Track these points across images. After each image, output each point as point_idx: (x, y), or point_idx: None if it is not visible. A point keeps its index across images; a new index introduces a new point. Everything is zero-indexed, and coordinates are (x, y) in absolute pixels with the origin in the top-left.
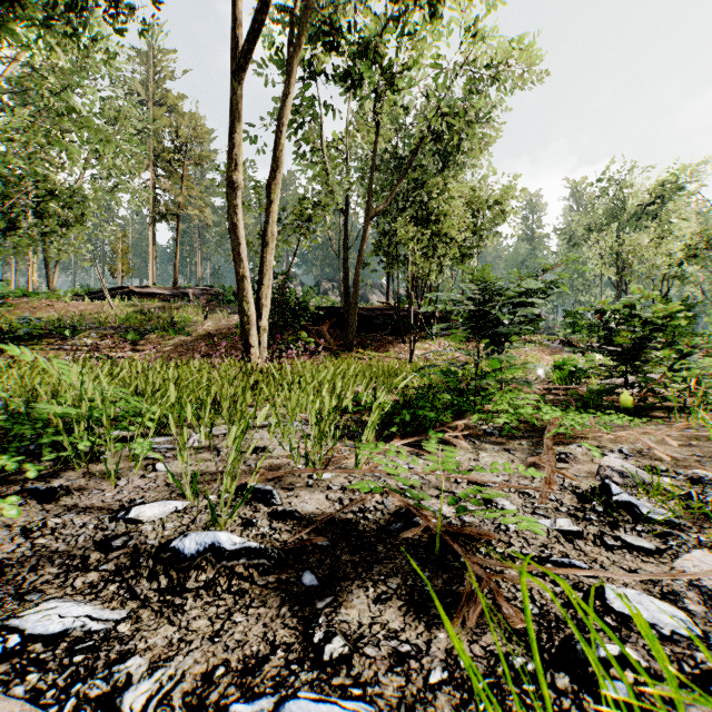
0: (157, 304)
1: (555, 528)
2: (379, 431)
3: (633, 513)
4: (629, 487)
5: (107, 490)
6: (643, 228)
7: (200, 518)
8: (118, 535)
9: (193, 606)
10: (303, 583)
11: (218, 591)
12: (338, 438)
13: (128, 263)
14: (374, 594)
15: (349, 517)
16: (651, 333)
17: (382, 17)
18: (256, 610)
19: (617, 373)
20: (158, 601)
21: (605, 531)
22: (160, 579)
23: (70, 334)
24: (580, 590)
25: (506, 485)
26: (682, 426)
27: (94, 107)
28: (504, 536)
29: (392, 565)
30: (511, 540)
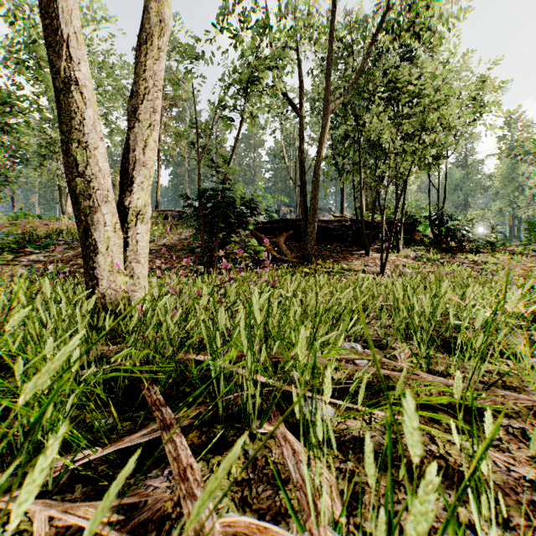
0: None
1: None
2: None
3: None
4: None
5: None
6: None
7: None
8: None
9: None
10: None
11: None
12: None
13: None
14: None
15: None
16: None
17: None
18: None
19: None
20: None
21: None
22: None
23: (39, 247)
24: None
25: None
26: None
27: None
28: None
29: None
30: None
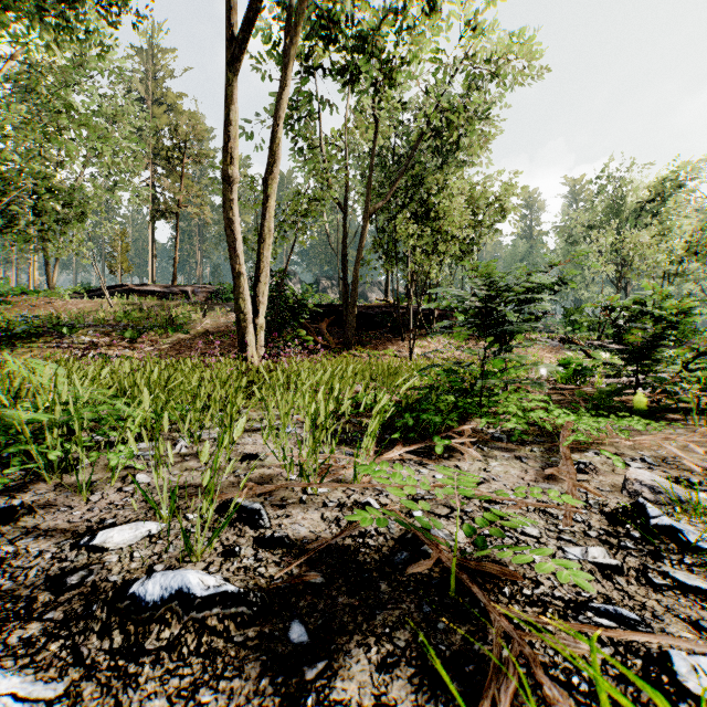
0: (156, 302)
1: (589, 561)
2: (380, 435)
3: (677, 541)
4: (662, 505)
5: (77, 506)
6: (643, 226)
7: (176, 545)
8: (76, 569)
9: (149, 677)
10: (290, 639)
11: (184, 652)
12: (336, 444)
13: (128, 261)
14: (377, 656)
15: (347, 544)
16: (664, 331)
17: (381, 10)
18: (229, 682)
19: (627, 372)
20: (107, 667)
21: (648, 564)
22: (114, 635)
23: (68, 332)
24: (635, 653)
25: (525, 503)
26: (706, 431)
27: (92, 104)
28: (529, 571)
29: (398, 612)
30: (538, 576)
